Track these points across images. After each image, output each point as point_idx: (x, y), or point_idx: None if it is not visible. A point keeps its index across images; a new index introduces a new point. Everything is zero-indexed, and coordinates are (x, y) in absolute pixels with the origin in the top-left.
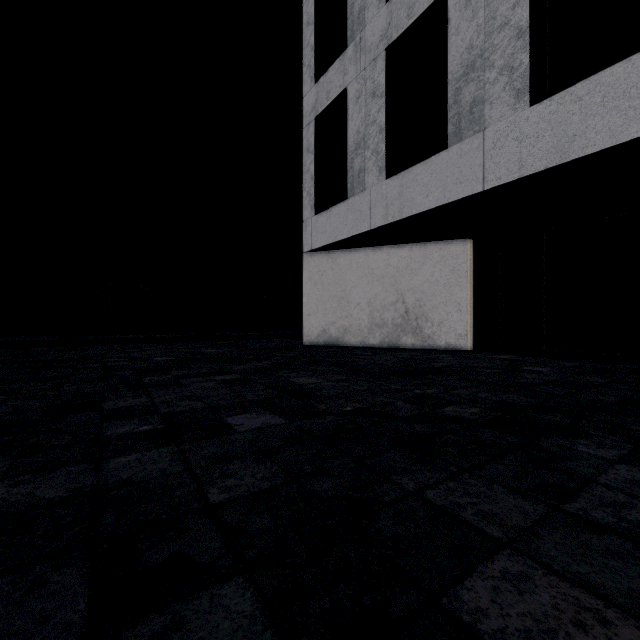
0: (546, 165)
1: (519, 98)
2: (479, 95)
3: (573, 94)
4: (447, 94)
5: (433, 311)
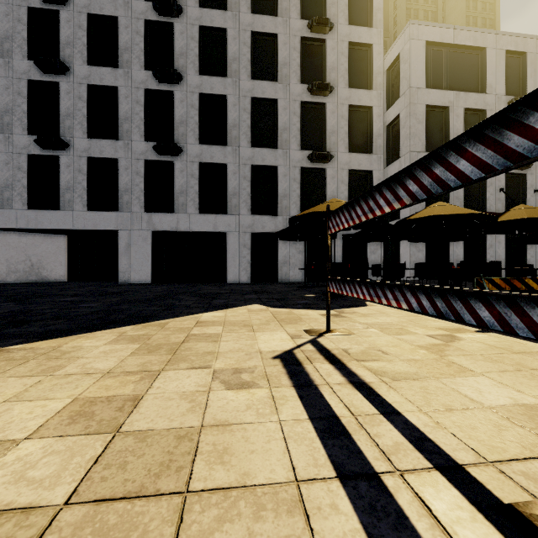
0: (92, 228)
1: (84, 207)
2: (72, 199)
3: (98, 213)
4: (59, 188)
5: (48, 265)
